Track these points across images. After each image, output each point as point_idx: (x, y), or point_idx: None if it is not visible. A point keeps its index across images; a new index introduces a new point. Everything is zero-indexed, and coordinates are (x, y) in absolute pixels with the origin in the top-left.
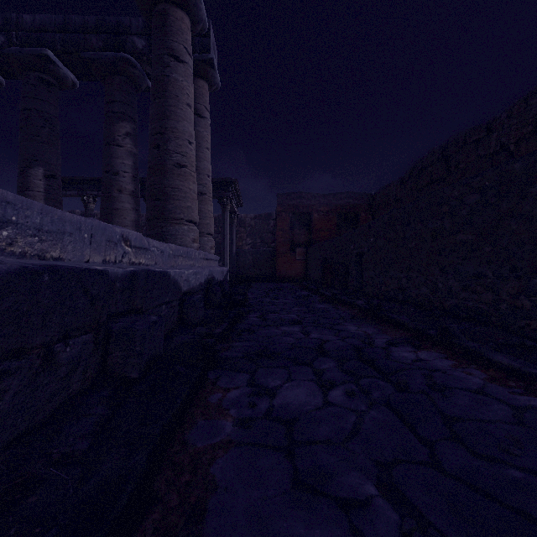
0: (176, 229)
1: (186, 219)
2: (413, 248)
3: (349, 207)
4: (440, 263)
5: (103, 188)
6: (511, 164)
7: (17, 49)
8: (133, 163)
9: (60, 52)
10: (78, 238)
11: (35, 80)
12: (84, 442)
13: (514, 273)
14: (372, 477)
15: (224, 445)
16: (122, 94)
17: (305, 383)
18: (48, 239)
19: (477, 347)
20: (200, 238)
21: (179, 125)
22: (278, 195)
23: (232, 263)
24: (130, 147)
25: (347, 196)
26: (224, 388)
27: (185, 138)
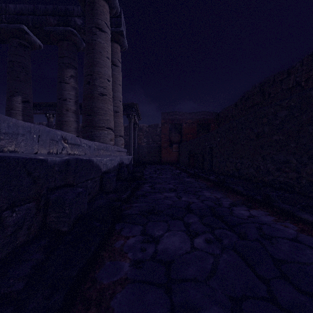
0: (100, 133)
1: (106, 127)
2: (244, 144)
3: (204, 120)
4: (261, 154)
5: (57, 108)
6: (309, 91)
7: (5, 25)
8: (75, 93)
9: (31, 27)
10: (29, 138)
11: (16, 43)
12: (20, 283)
13: (311, 160)
14: (227, 310)
15: (122, 282)
16: (68, 52)
17: (179, 232)
18: (5, 138)
19: (289, 208)
20: (115, 138)
21: (101, 70)
22: (162, 113)
23: (135, 153)
24: (73, 84)
25: (203, 114)
26: (125, 236)
27: (105, 78)
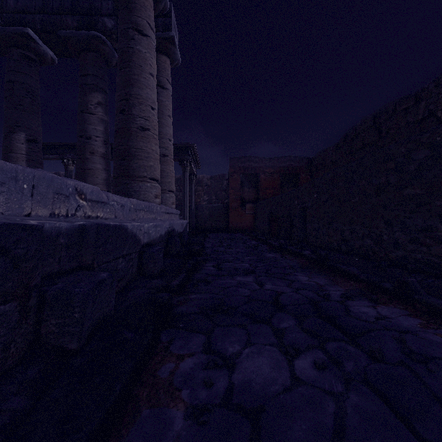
0: (140, 186)
1: (149, 177)
2: (356, 203)
3: (291, 169)
4: (385, 217)
5: (78, 151)
6: None
7: (1, 28)
8: (104, 129)
9: (40, 31)
10: (14, 189)
11: (18, 56)
12: None
13: None
14: None
15: None
16: (94, 68)
17: (267, 348)
18: None
19: None
20: (163, 195)
21: (142, 92)
22: (231, 159)
23: (191, 217)
24: (101, 115)
25: (289, 160)
26: (177, 355)
27: (147, 104)
